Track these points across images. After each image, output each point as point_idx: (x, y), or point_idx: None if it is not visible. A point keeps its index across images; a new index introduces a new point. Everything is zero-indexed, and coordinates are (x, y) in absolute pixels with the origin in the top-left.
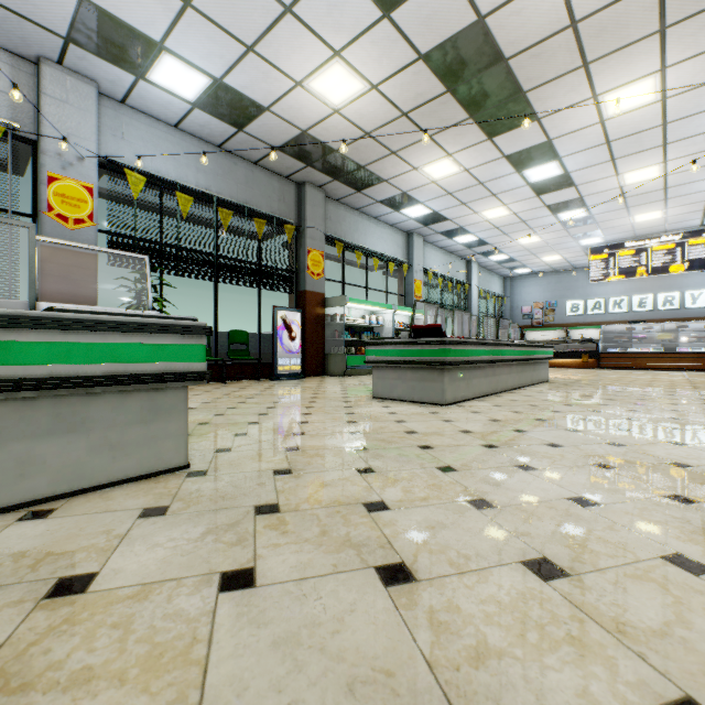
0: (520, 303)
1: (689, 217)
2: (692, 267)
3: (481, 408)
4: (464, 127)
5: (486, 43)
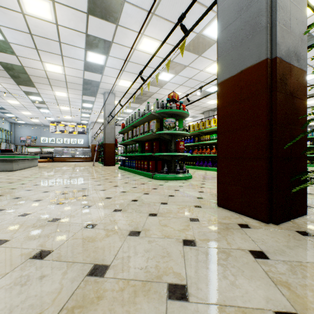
0: (20, 135)
1: (78, 120)
2: (79, 133)
3: (25, 170)
4: (8, 79)
5: (23, 70)
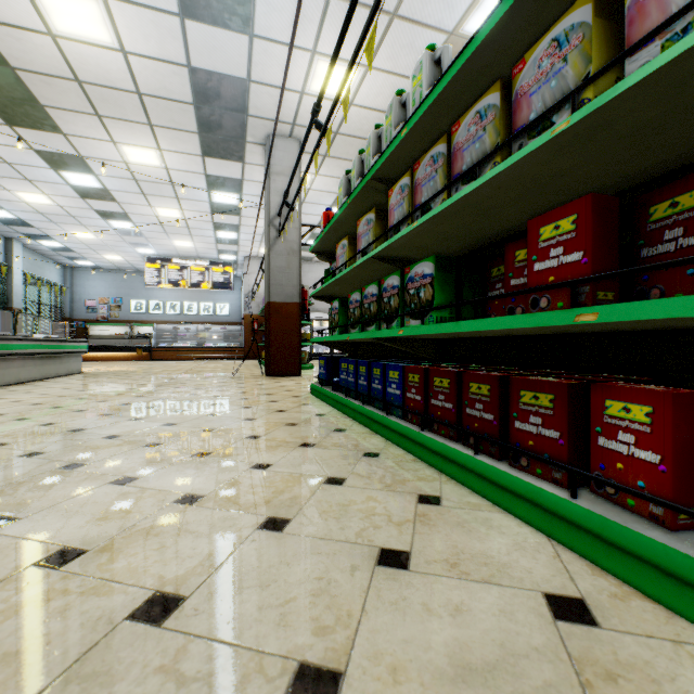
0: (84, 296)
1: (210, 251)
2: (215, 286)
3: None
4: None
5: None
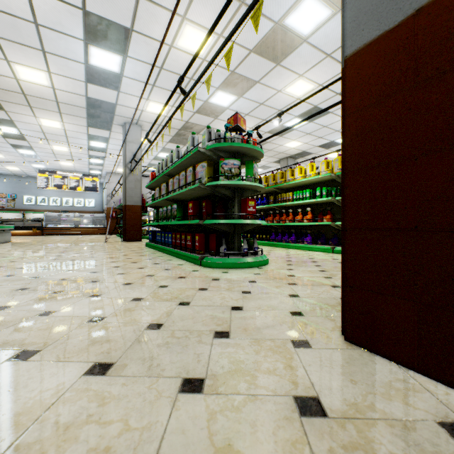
0: None
1: (84, 168)
2: (86, 189)
3: None
4: None
5: None
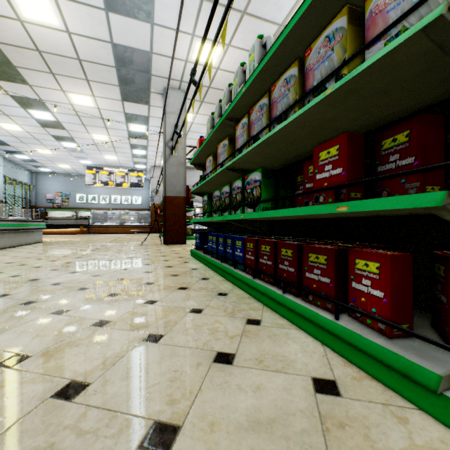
0: (45, 191)
1: (129, 163)
2: (132, 185)
3: None
4: None
5: None
